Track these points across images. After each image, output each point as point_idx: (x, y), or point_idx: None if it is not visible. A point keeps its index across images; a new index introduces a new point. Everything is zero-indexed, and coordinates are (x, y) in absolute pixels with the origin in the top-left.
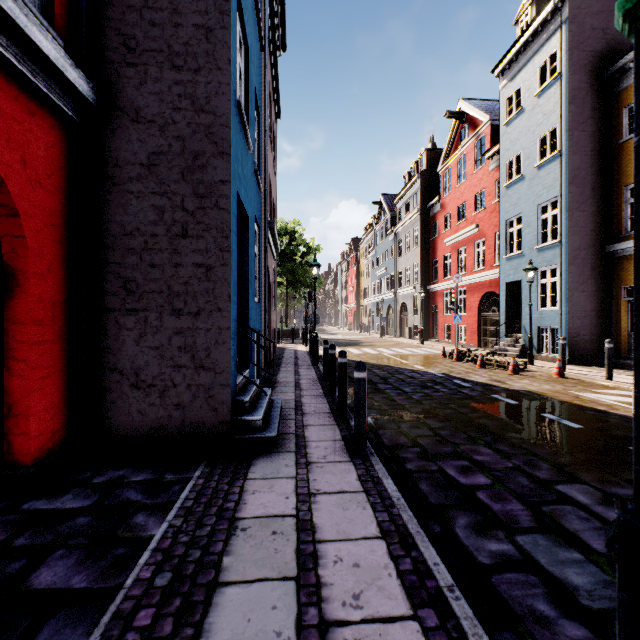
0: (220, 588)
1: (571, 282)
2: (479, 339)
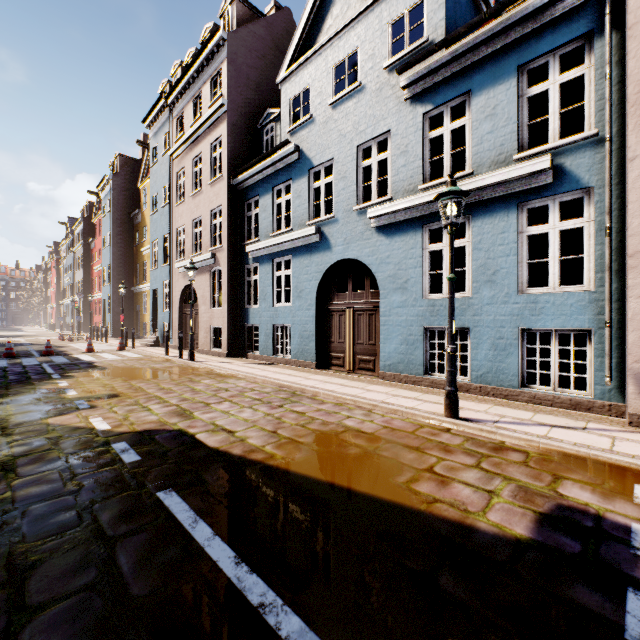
0: None
1: (114, 302)
2: None
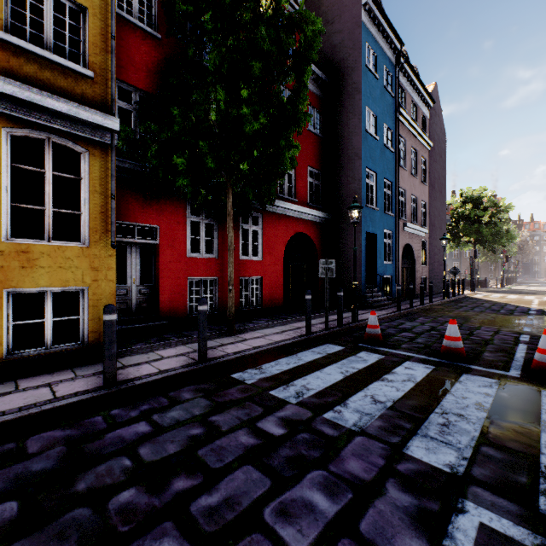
0: (344, 313)
1: None
2: None
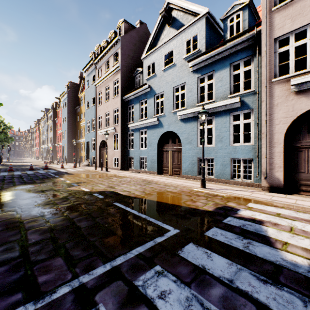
0: None
1: (68, 147)
2: None
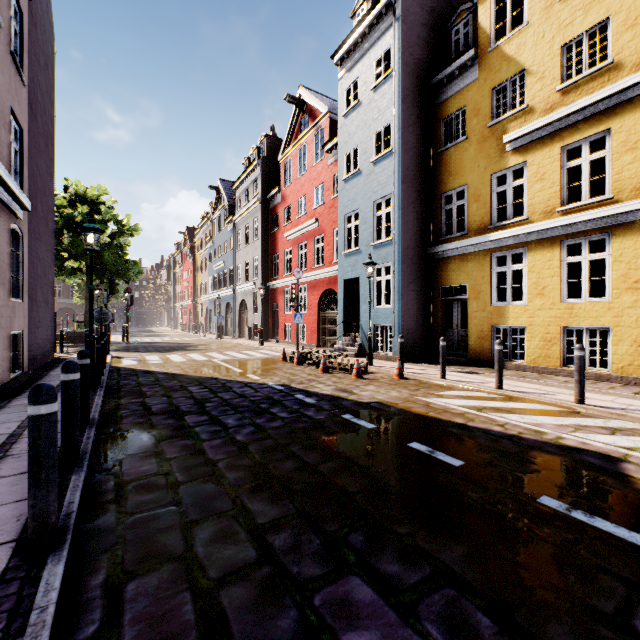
0: None
1: (403, 280)
2: (319, 338)
